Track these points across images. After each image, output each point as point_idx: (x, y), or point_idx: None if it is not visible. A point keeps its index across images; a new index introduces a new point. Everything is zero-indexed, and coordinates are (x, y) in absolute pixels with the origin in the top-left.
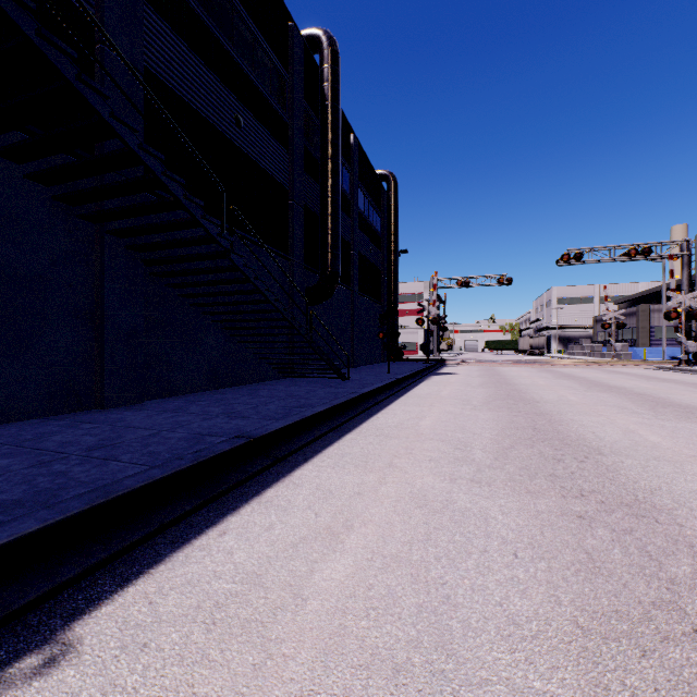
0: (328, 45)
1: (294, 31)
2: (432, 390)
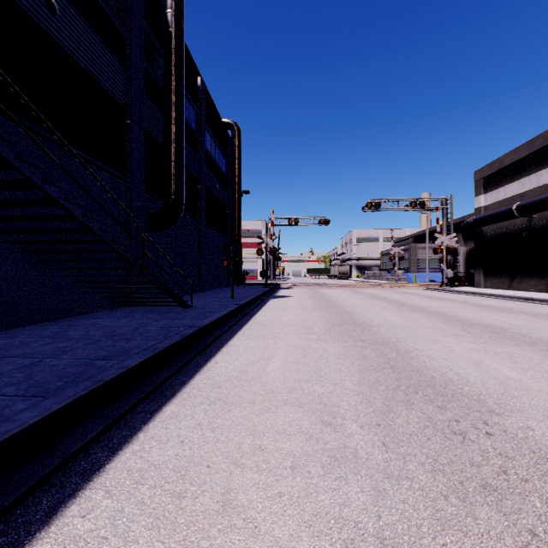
0: None
1: None
2: (274, 315)
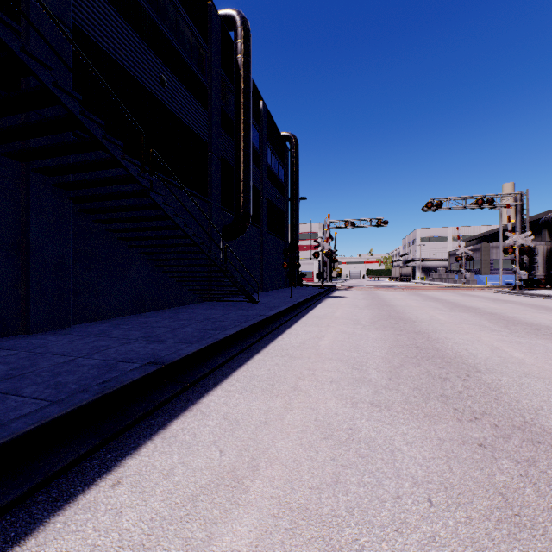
0: (241, 23)
1: (212, 9)
2: (328, 311)
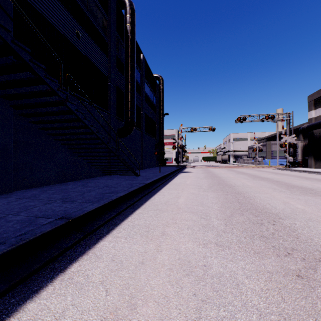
0: (129, 5)
1: None
2: (182, 180)
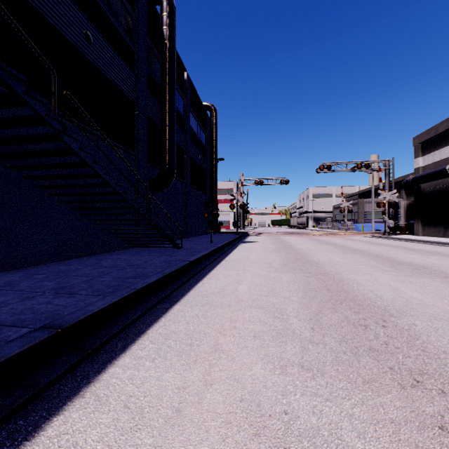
0: None
1: None
2: (243, 255)
